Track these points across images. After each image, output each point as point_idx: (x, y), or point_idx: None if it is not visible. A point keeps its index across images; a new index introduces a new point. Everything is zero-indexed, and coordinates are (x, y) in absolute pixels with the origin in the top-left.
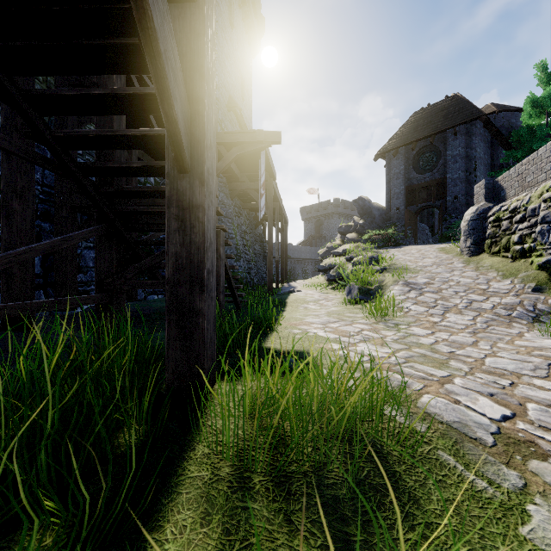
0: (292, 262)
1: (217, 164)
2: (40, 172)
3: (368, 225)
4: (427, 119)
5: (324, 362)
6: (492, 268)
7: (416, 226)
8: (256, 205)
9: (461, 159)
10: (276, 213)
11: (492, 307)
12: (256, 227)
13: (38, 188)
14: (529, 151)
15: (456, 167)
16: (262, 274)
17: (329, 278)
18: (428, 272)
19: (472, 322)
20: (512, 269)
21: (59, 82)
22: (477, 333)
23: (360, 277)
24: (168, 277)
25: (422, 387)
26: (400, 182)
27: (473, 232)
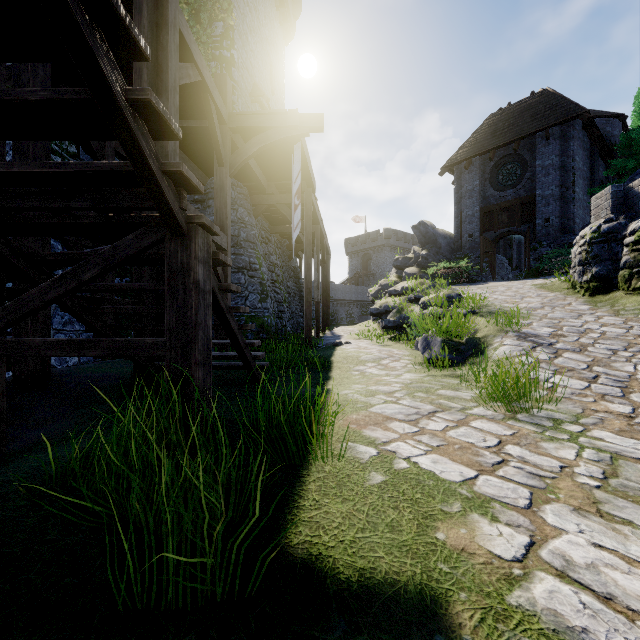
0: (334, 304)
1: (230, 160)
2: None
3: (433, 256)
4: (508, 121)
5: None
6: None
7: (494, 258)
8: (289, 228)
9: (554, 171)
10: (316, 239)
11: None
12: (290, 259)
13: None
14: None
15: (548, 181)
16: (297, 319)
17: (386, 325)
18: (544, 317)
19: None
20: None
21: None
22: None
23: (444, 325)
24: None
25: None
26: (474, 201)
27: (595, 261)
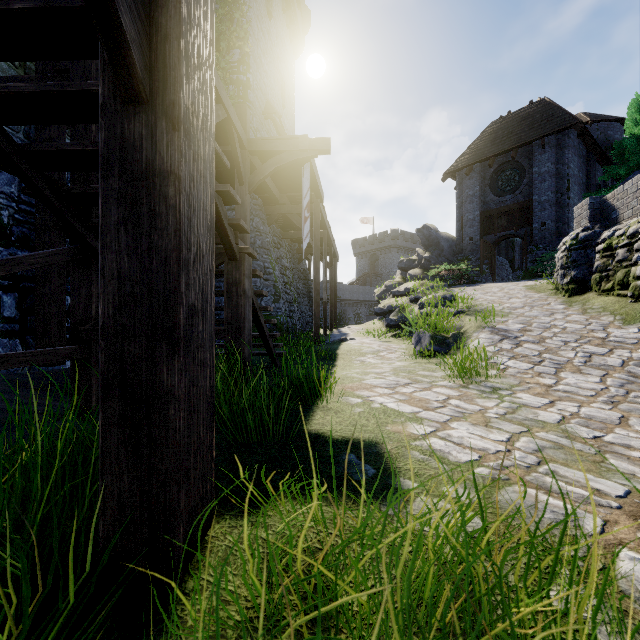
0: (342, 304)
1: (249, 180)
2: (16, 185)
3: (436, 258)
4: (507, 129)
5: (406, 463)
6: (605, 310)
7: (494, 260)
8: (299, 234)
9: (550, 177)
10: (324, 243)
11: (622, 363)
12: (300, 262)
13: (12, 206)
14: (636, 166)
15: (544, 187)
16: (306, 318)
17: (389, 323)
18: (520, 315)
19: (601, 385)
20: (635, 312)
21: (41, 67)
22: (617, 403)
23: (432, 322)
24: (103, 322)
25: (602, 530)
26: (475, 206)
27: (574, 265)
